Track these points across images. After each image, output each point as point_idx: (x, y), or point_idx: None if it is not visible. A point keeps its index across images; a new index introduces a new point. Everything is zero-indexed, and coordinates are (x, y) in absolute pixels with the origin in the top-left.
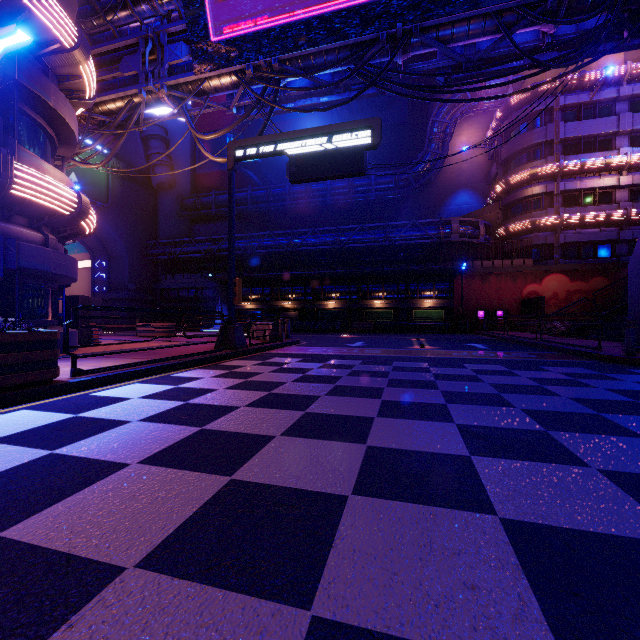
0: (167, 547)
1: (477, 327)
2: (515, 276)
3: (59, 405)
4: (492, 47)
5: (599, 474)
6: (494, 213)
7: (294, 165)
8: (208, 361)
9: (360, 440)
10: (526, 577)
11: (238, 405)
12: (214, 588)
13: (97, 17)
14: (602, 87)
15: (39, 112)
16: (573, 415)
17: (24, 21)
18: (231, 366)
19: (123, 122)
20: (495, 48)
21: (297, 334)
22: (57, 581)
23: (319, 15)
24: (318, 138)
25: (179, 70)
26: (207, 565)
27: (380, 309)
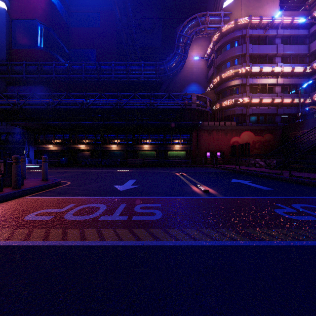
0: None
1: (206, 162)
2: (226, 132)
3: None
4: None
5: None
6: (212, 96)
7: None
8: None
9: None
10: None
11: None
12: None
13: None
14: (269, 28)
15: None
16: None
17: None
18: None
19: None
20: None
21: (82, 169)
22: None
23: None
24: None
25: None
26: None
27: (147, 151)
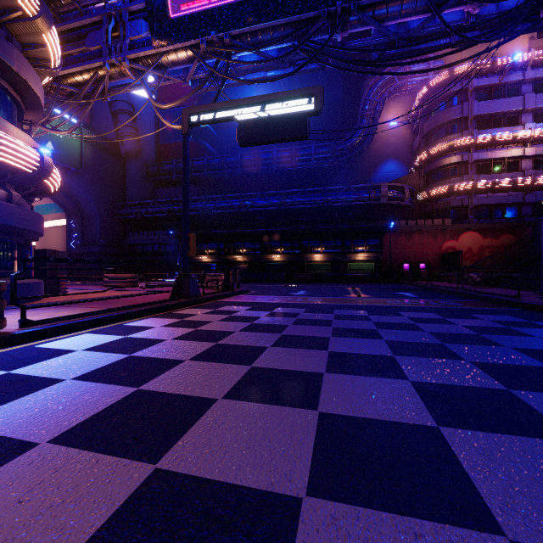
0: None
1: (403, 277)
2: (435, 233)
3: None
4: (422, 25)
5: None
6: (417, 179)
7: (243, 130)
8: (162, 310)
9: (311, 404)
10: None
11: (183, 358)
12: None
13: None
14: (510, 71)
15: (3, 76)
16: (527, 369)
17: None
18: (183, 314)
19: (90, 93)
20: (424, 27)
21: (247, 284)
22: None
23: None
24: (265, 105)
25: (139, 45)
26: None
27: (319, 262)
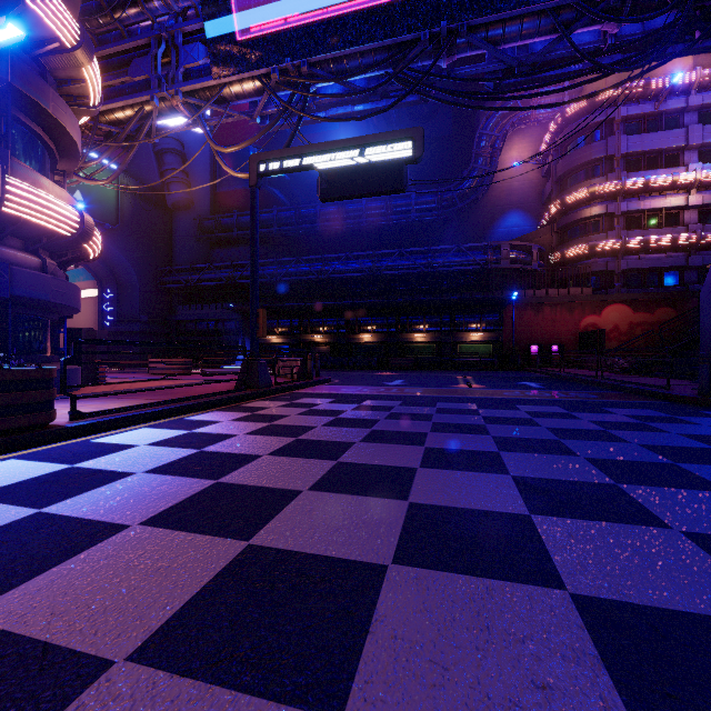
0: (167, 633)
1: (529, 363)
2: (572, 307)
3: (53, 454)
4: (548, 49)
5: (683, 537)
6: (548, 236)
7: (325, 181)
8: (228, 402)
9: (401, 495)
10: (608, 673)
11: (260, 453)
12: (222, 689)
13: (103, 15)
14: (668, 96)
15: (36, 120)
16: (645, 465)
17: (18, 16)
18: (254, 408)
19: (133, 133)
20: (551, 50)
21: (329, 371)
22: (28, 680)
23: (353, 12)
24: (352, 150)
25: (196, 74)
26: (215, 657)
27: (421, 343)
